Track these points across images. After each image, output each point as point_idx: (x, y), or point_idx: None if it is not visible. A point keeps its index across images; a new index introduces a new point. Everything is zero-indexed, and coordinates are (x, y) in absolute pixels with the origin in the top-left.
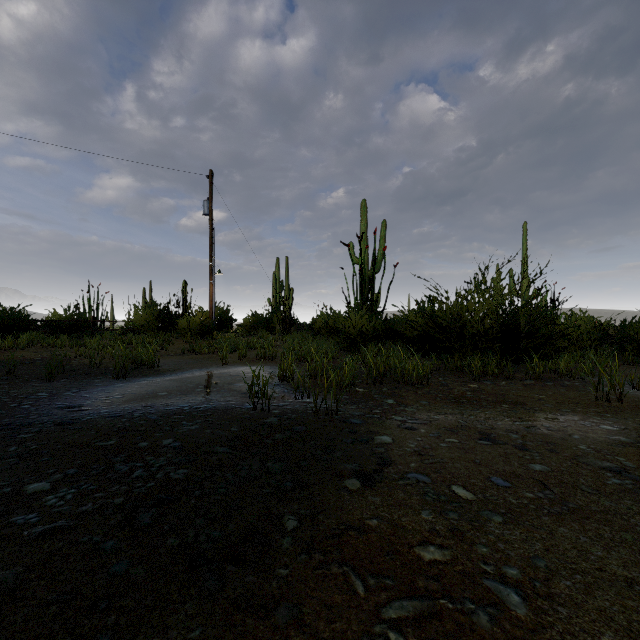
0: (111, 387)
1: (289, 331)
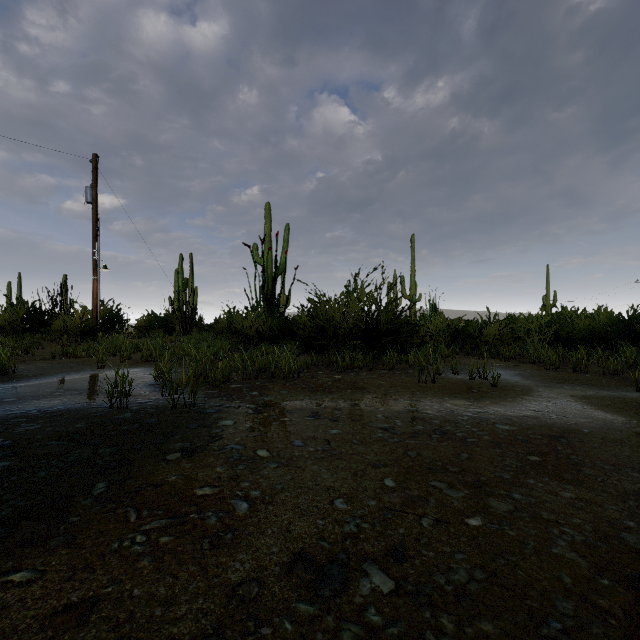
0: None
1: (190, 332)
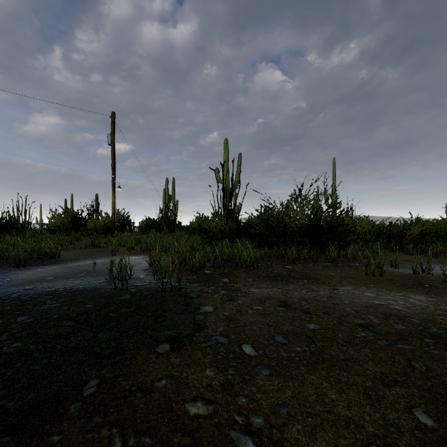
0: (8, 274)
1: (173, 231)
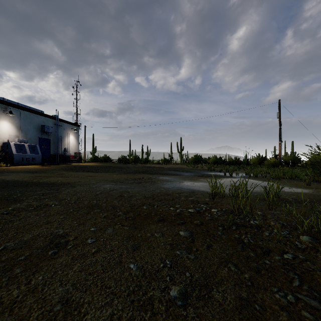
0: (216, 173)
1: None
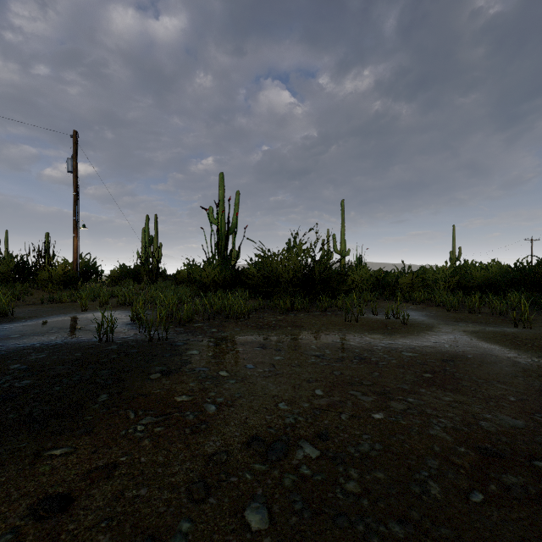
0: None
1: (156, 281)
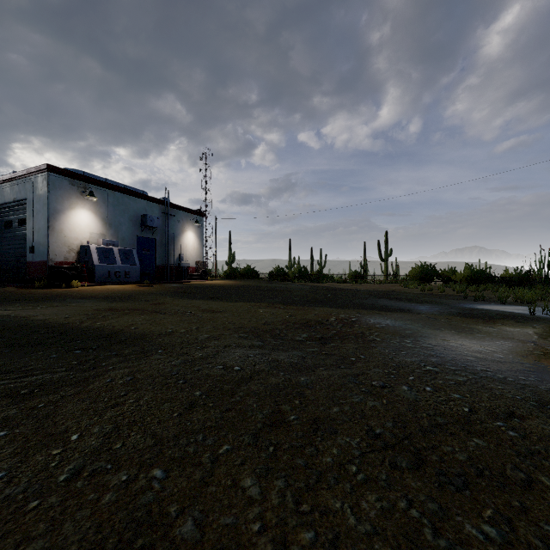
0: (493, 305)
1: None
